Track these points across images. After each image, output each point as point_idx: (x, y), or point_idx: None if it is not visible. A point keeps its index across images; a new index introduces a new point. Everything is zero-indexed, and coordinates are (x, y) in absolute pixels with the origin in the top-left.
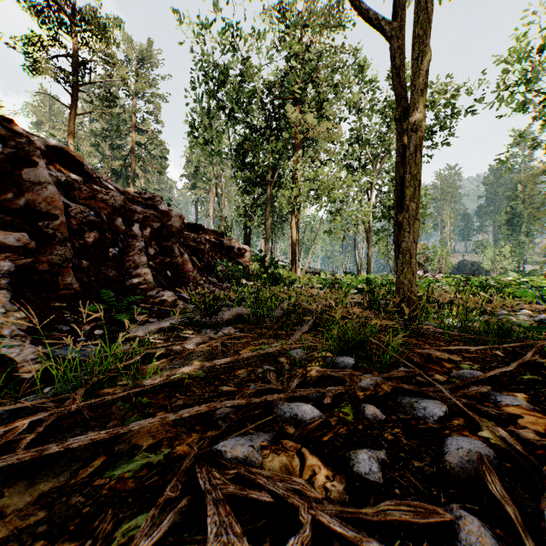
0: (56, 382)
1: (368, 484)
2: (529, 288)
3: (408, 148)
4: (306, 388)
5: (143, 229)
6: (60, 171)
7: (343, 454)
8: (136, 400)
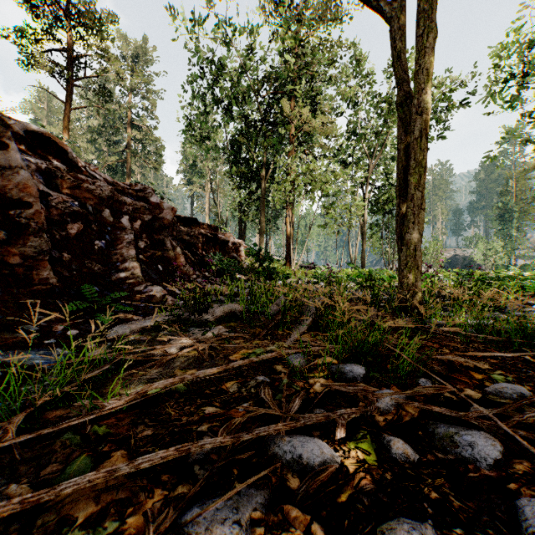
0: None
1: None
2: None
3: (413, 132)
4: (310, 410)
5: (133, 222)
6: (40, 158)
7: (372, 529)
8: (91, 430)
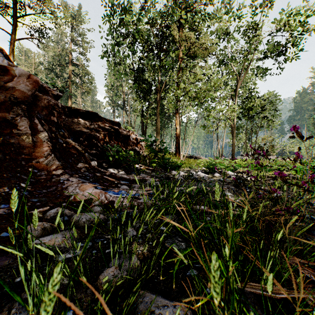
0: None
1: None
2: None
3: None
4: None
5: None
6: None
7: None
8: None
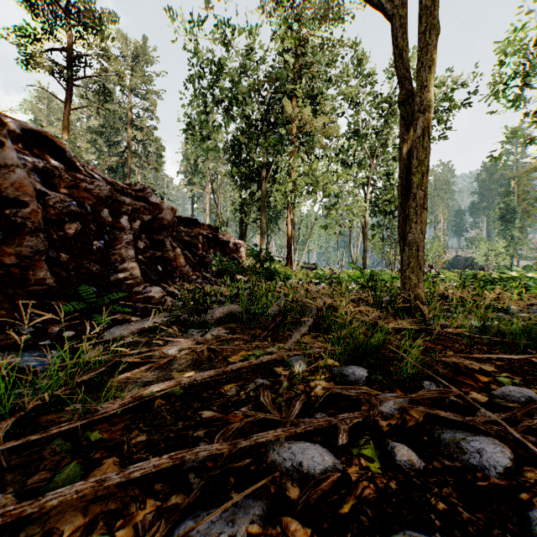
0: None
1: None
2: None
3: (415, 130)
4: (311, 414)
5: (132, 222)
6: (38, 156)
7: None
8: (82, 436)
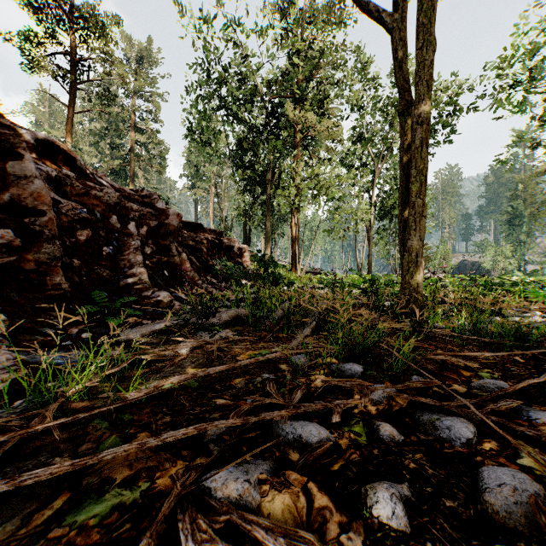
0: (28, 395)
1: (392, 533)
2: (540, 288)
3: (414, 141)
4: (311, 401)
5: (140, 228)
6: (50, 166)
7: (358, 489)
8: (117, 417)
